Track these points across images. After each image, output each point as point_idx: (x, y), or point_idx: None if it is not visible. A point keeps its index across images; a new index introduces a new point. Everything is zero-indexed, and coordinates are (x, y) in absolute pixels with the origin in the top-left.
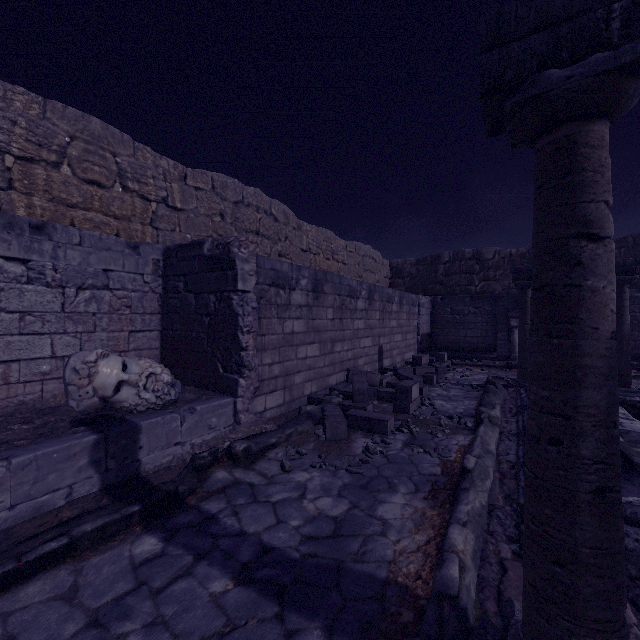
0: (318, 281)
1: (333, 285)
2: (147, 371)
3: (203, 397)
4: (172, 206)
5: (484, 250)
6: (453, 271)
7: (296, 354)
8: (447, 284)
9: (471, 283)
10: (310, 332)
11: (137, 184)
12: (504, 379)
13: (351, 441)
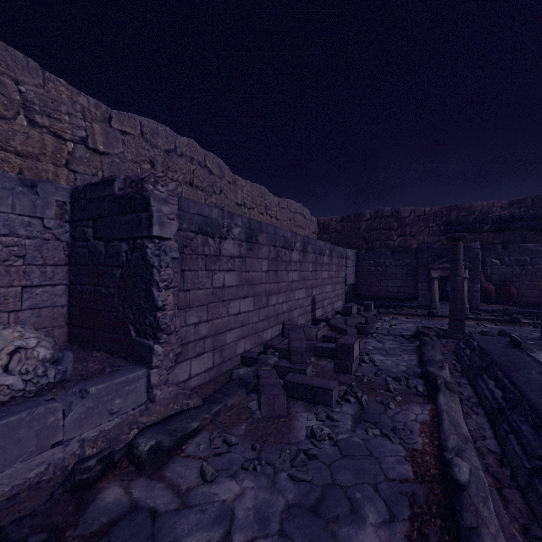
0: (252, 230)
1: (268, 235)
2: (11, 345)
3: (107, 370)
4: (93, 148)
5: (401, 209)
6: (374, 227)
7: (227, 310)
8: (369, 239)
9: (390, 238)
10: (243, 285)
11: (47, 119)
12: (433, 329)
13: (291, 418)
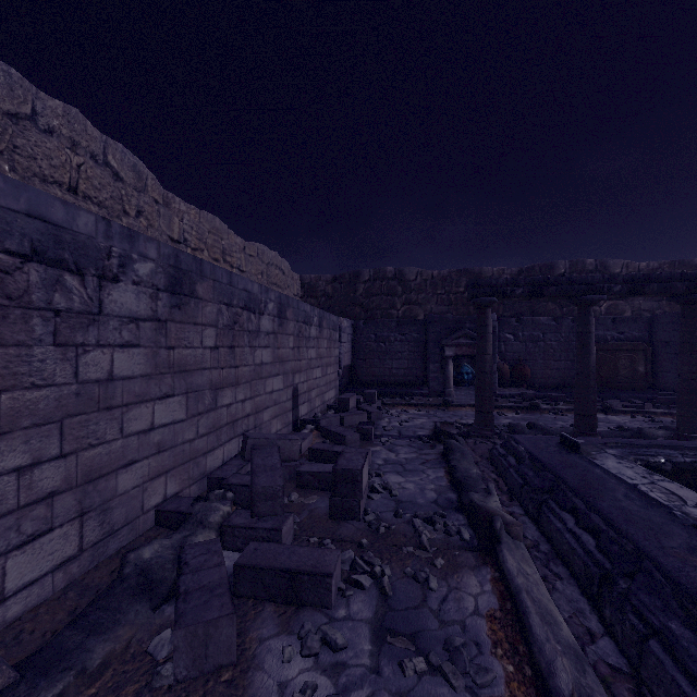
0: (183, 272)
1: (216, 285)
2: None
3: None
4: None
5: (406, 270)
6: (374, 292)
7: (122, 426)
8: (367, 307)
9: (393, 306)
10: (162, 374)
11: None
12: (454, 425)
13: (247, 664)
